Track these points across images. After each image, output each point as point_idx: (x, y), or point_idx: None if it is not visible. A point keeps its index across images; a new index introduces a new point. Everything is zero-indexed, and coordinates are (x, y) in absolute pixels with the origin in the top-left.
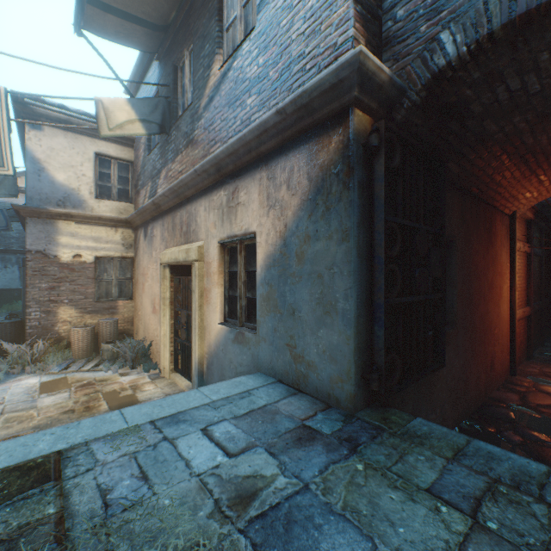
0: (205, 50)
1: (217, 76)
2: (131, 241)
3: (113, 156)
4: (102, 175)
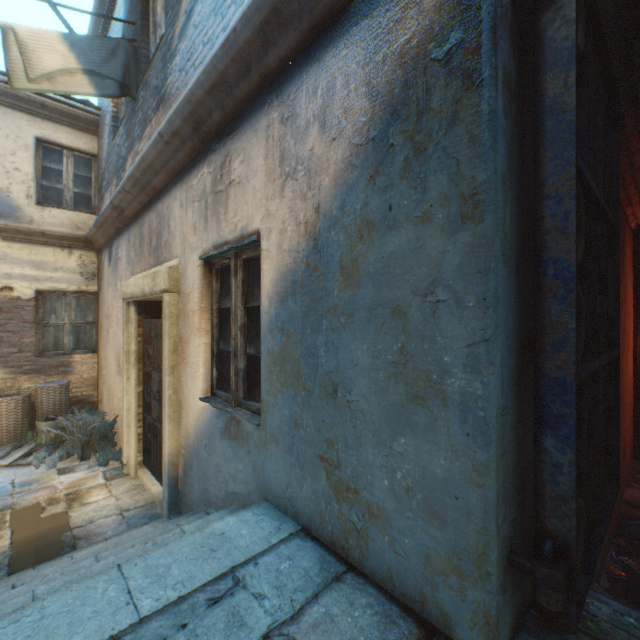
0: None
1: None
2: (94, 269)
3: (65, 144)
4: (47, 171)
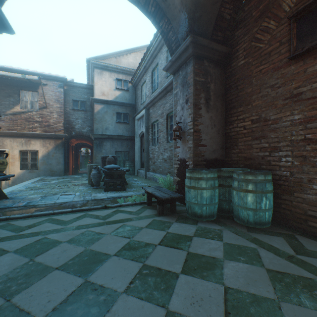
0: (11, 99)
1: (19, 110)
2: None
3: None
4: None
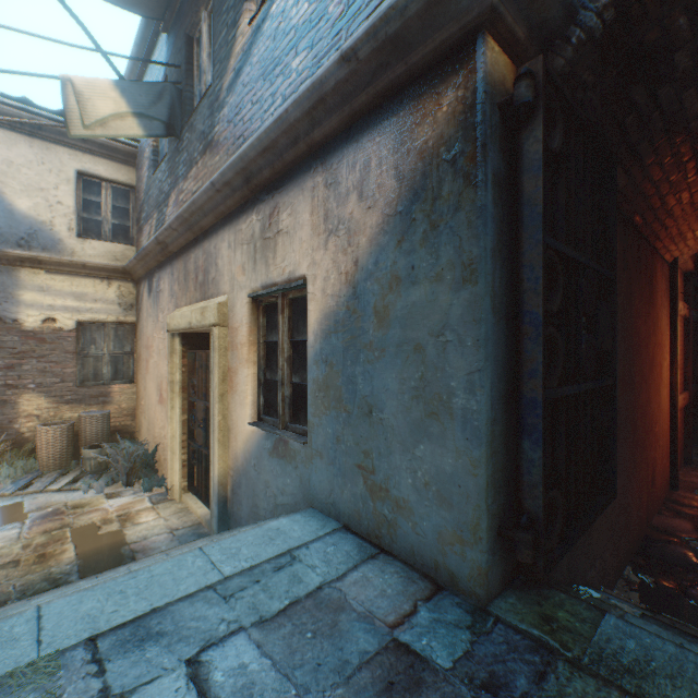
0: None
1: (246, 34)
2: (131, 299)
3: (104, 177)
4: (87, 203)
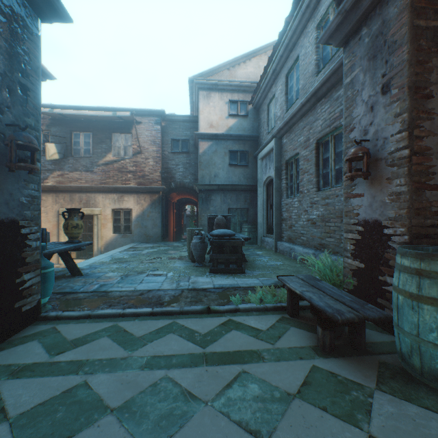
0: (103, 145)
1: (112, 159)
2: None
3: None
4: None
